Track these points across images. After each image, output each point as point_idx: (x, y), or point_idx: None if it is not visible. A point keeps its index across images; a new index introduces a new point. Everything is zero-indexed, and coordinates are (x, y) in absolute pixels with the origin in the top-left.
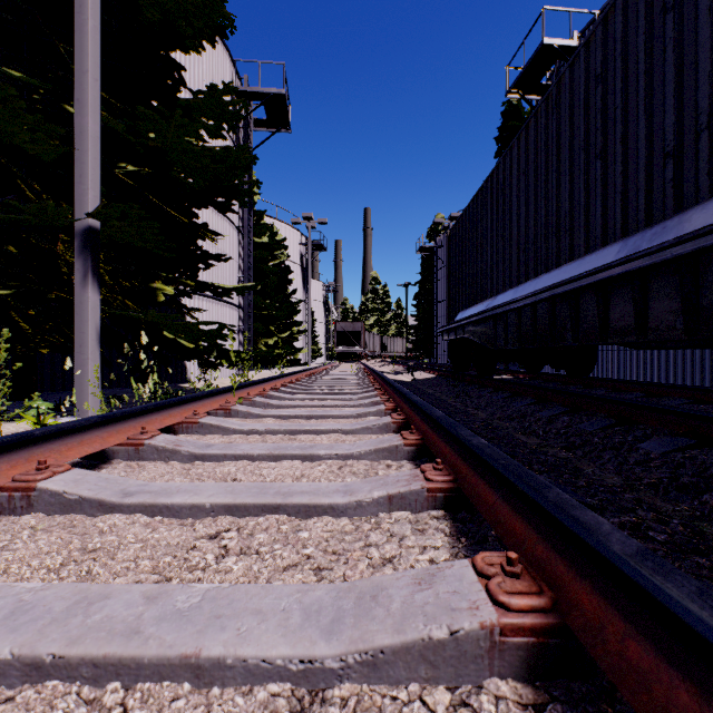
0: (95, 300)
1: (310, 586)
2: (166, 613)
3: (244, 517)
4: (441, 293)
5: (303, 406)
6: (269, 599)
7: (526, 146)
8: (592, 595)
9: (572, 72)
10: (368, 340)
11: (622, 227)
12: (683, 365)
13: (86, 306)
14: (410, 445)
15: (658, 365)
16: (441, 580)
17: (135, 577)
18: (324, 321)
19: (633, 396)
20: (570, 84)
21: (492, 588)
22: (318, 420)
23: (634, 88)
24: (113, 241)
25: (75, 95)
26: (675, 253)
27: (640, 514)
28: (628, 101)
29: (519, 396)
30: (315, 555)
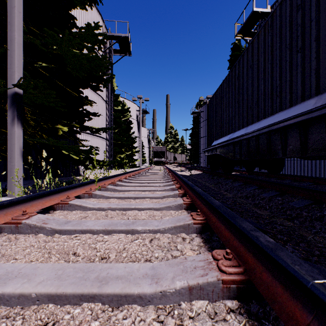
0: (19, 133)
1: None
2: None
3: (64, 305)
4: (202, 133)
5: (134, 190)
6: None
7: (252, 53)
8: None
9: (281, 8)
10: (168, 155)
11: (315, 89)
12: (324, 168)
13: (13, 136)
14: (197, 223)
15: (311, 167)
16: None
17: None
18: (148, 146)
19: (307, 184)
20: (280, 14)
21: None
22: (140, 200)
23: (324, 7)
24: (33, 102)
25: (7, 20)
26: None
27: None
28: (320, 16)
29: (247, 184)
30: None
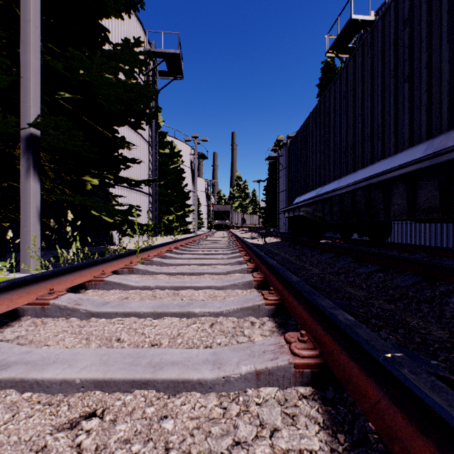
0: (35, 187)
1: None
2: None
3: (113, 392)
4: (282, 186)
5: (188, 264)
6: None
7: (346, 79)
8: None
9: (383, 21)
10: (234, 216)
11: (427, 132)
12: (447, 234)
13: (28, 192)
14: (270, 304)
15: (430, 234)
16: None
17: None
18: (206, 204)
19: (421, 256)
20: (382, 30)
21: None
22: (197, 276)
23: (437, 25)
24: (53, 146)
25: (20, 37)
26: None
27: None
28: (432, 36)
29: (341, 256)
30: None
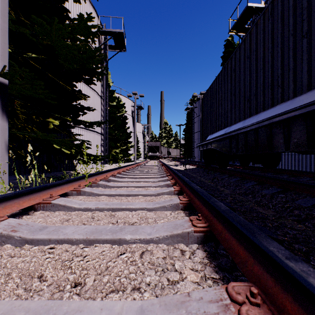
0: (4, 125)
1: None
2: None
3: None
4: (196, 128)
5: (126, 186)
6: None
7: (249, 43)
8: None
9: None
10: (162, 150)
11: None
12: None
13: None
14: (199, 231)
15: (306, 162)
16: None
17: None
18: (143, 141)
19: (306, 179)
20: None
21: None
22: (133, 197)
23: None
24: (22, 94)
25: None
26: None
27: None
28: None
29: (245, 179)
30: None
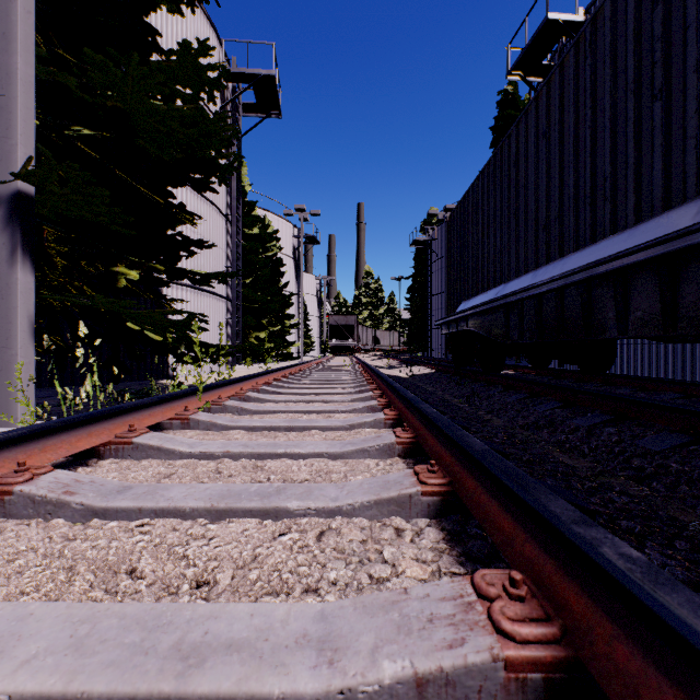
0: (27, 282)
1: None
2: None
3: None
4: (435, 286)
5: (284, 411)
6: None
7: (547, 105)
8: None
9: (614, 1)
10: (361, 333)
11: (697, 182)
12: None
13: (14, 290)
14: (431, 493)
15: (673, 360)
16: None
17: None
18: (318, 315)
19: (669, 396)
20: (612, 15)
21: None
22: (299, 433)
23: None
24: (61, 215)
25: None
26: None
27: None
28: None
29: (537, 396)
30: None
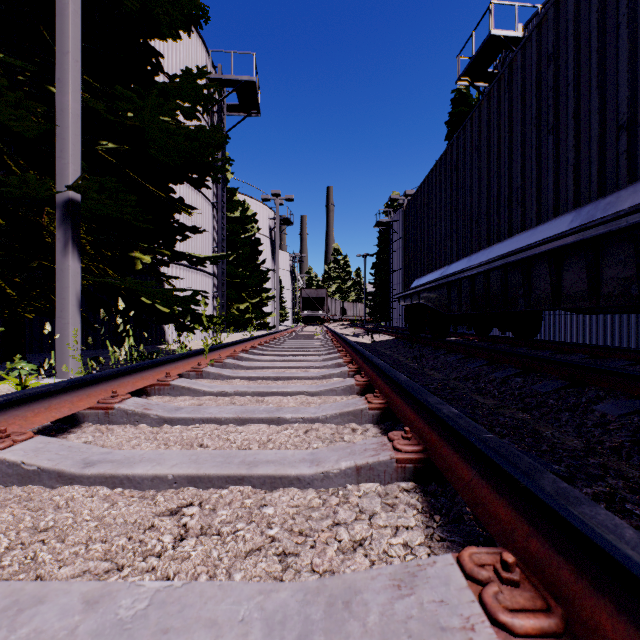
0: (75, 268)
1: (273, 585)
2: (105, 625)
3: (207, 488)
4: (397, 263)
5: (271, 367)
6: (225, 605)
7: (479, 125)
8: (616, 619)
9: (523, 54)
10: (330, 305)
11: (574, 198)
12: (619, 329)
13: (66, 274)
14: (375, 408)
15: (597, 329)
16: (424, 584)
17: (83, 566)
18: (291, 288)
19: (578, 357)
20: (522, 64)
21: (489, 602)
22: (284, 381)
23: (586, 65)
24: (93, 213)
25: (56, 75)
26: (631, 221)
27: (610, 482)
28: (581, 78)
29: (472, 357)
30: (280, 536)
